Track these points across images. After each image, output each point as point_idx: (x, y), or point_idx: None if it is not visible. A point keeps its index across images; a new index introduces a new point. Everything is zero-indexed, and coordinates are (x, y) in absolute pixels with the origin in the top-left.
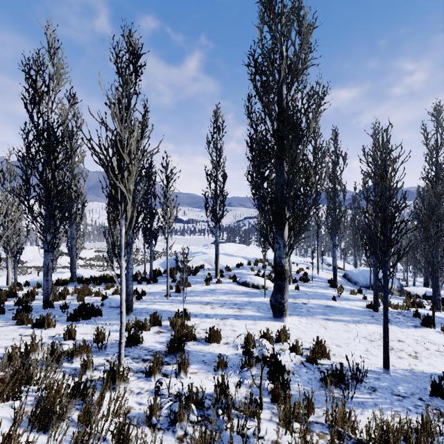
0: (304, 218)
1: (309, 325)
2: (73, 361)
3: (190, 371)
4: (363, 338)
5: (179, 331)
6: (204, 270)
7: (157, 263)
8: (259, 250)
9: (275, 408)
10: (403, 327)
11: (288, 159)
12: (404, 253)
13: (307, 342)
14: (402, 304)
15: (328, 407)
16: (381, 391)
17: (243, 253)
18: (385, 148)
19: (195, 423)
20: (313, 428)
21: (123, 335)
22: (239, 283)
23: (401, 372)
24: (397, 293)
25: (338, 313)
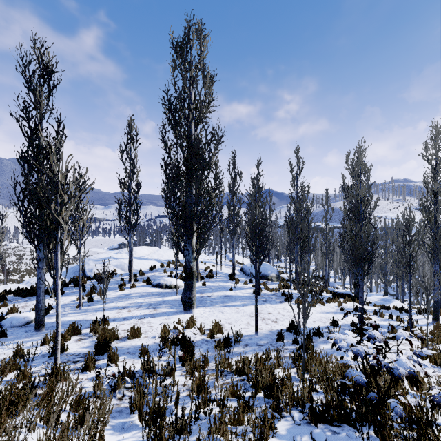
0: (208, 230)
1: (211, 312)
2: (1, 376)
3: (119, 361)
4: (247, 315)
5: (102, 334)
6: (116, 276)
7: None
8: (172, 252)
9: (184, 368)
10: (273, 304)
11: (195, 186)
12: (266, 256)
13: (209, 325)
14: (276, 288)
15: (218, 360)
16: (251, 345)
17: (156, 256)
18: (256, 187)
19: (129, 388)
20: (208, 372)
21: (59, 342)
22: (153, 285)
23: (265, 332)
24: (276, 280)
25: (233, 300)
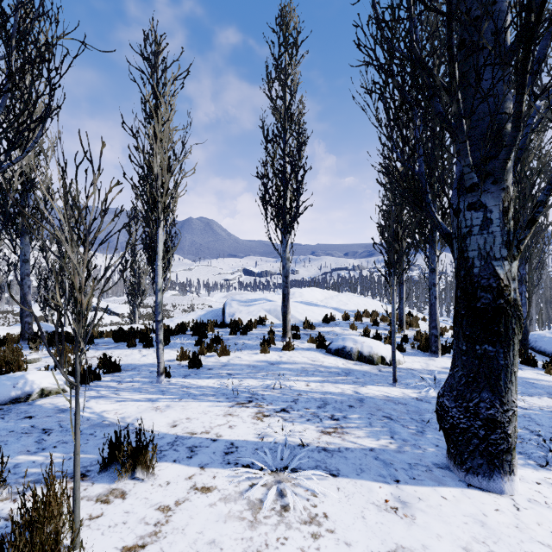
0: None
1: None
2: None
3: None
4: None
5: None
6: (264, 327)
7: (194, 316)
8: (361, 299)
9: None
10: None
11: None
12: None
13: None
14: None
15: None
16: None
17: (333, 303)
18: None
19: None
20: None
21: None
22: (330, 350)
23: None
24: None
25: None
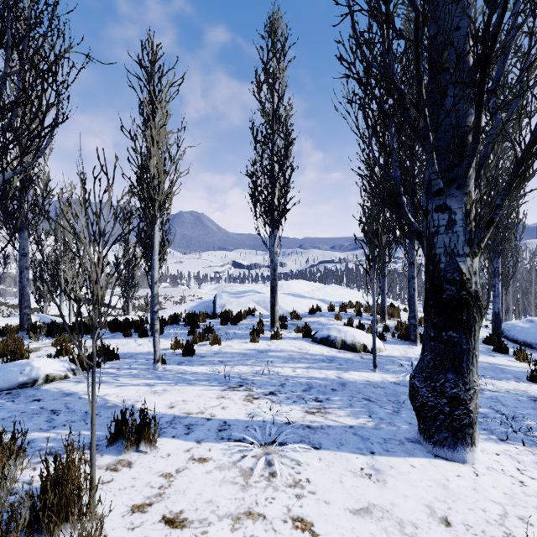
0: None
1: None
2: None
3: None
4: None
5: None
6: (253, 317)
7: (186, 307)
8: (346, 291)
9: None
10: None
11: None
12: None
13: None
14: None
15: None
16: None
17: (320, 294)
18: None
19: None
20: None
21: None
22: (316, 339)
23: None
24: None
25: None
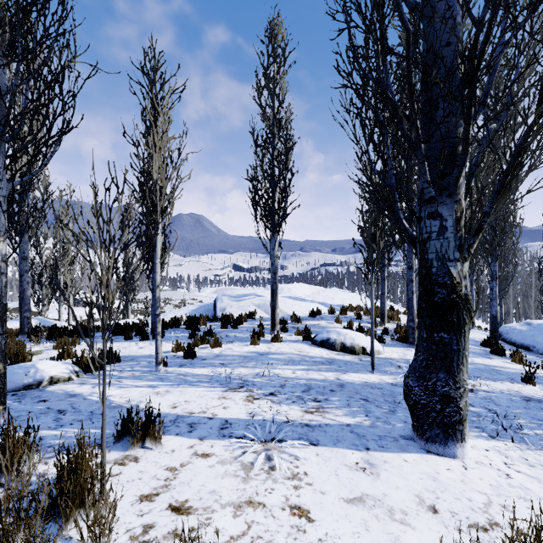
0: None
1: None
2: None
3: None
4: None
5: None
6: (254, 321)
7: (186, 310)
8: (346, 294)
9: None
10: None
11: None
12: None
13: None
14: None
15: None
16: None
17: (320, 297)
18: None
19: None
20: None
21: None
22: (316, 342)
23: None
24: None
25: None
